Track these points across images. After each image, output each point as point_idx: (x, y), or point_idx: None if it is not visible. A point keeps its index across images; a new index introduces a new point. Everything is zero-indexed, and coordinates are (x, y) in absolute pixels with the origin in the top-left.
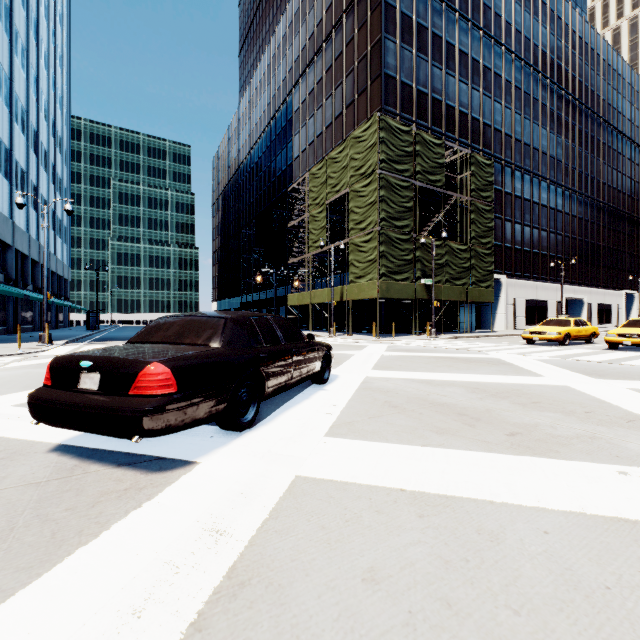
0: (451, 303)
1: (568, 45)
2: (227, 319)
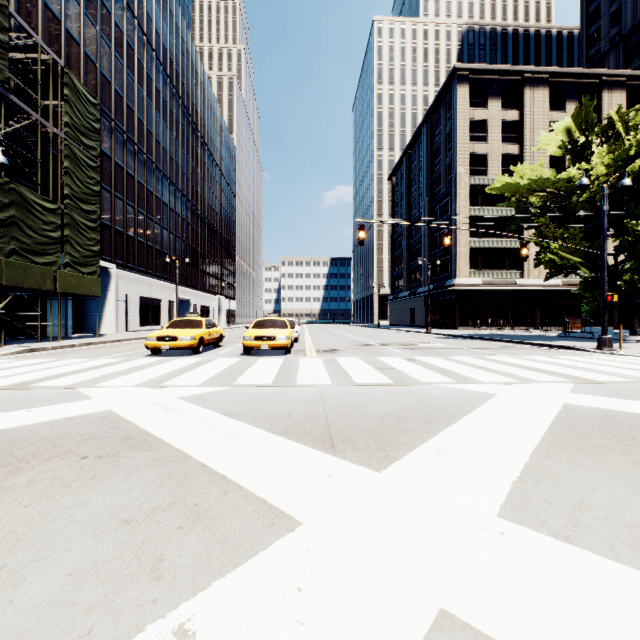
0: (29, 293)
1: (179, 48)
2: None
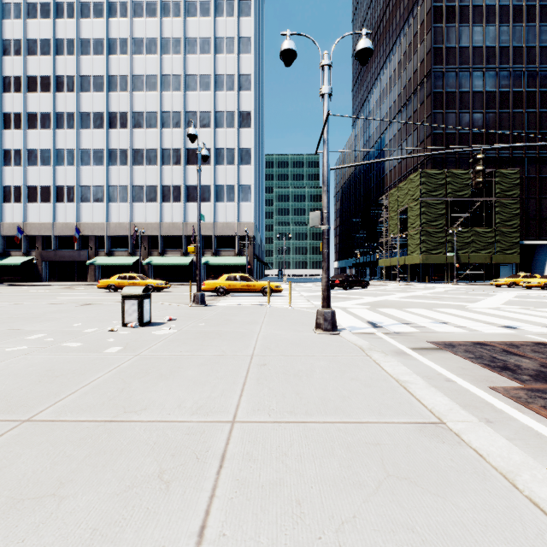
0: (490, 263)
1: None
2: (344, 275)
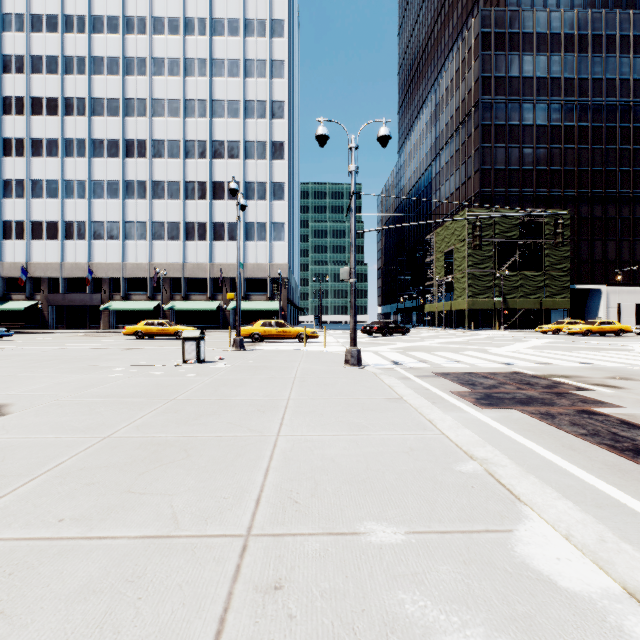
0: (541, 309)
1: None
2: (383, 321)
